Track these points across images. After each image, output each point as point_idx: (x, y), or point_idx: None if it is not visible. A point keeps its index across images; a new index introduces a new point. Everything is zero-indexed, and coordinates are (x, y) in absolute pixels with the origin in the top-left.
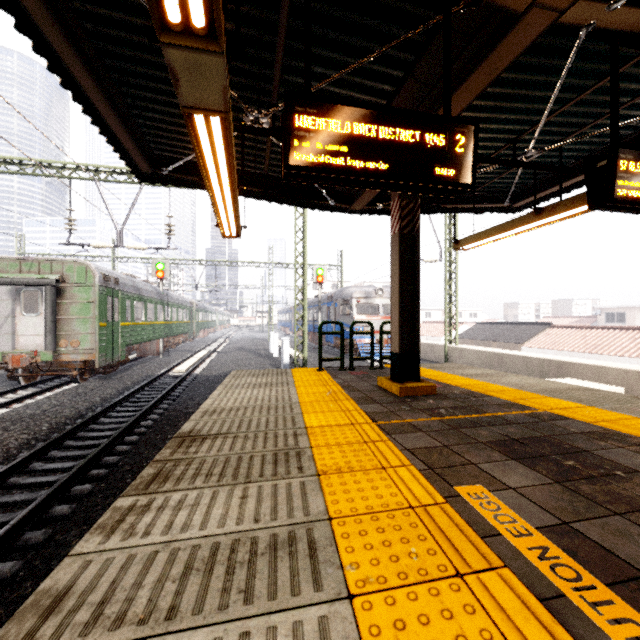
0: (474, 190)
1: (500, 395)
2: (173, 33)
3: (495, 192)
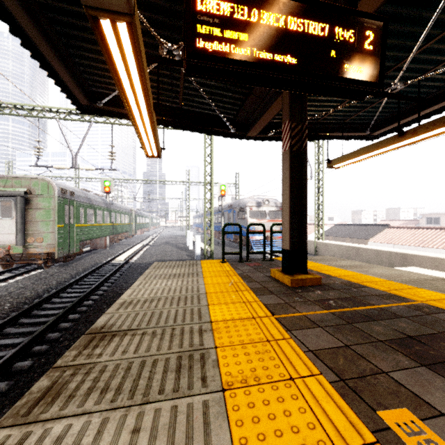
0: (343, 121)
1: (375, 285)
2: None
3: (358, 124)
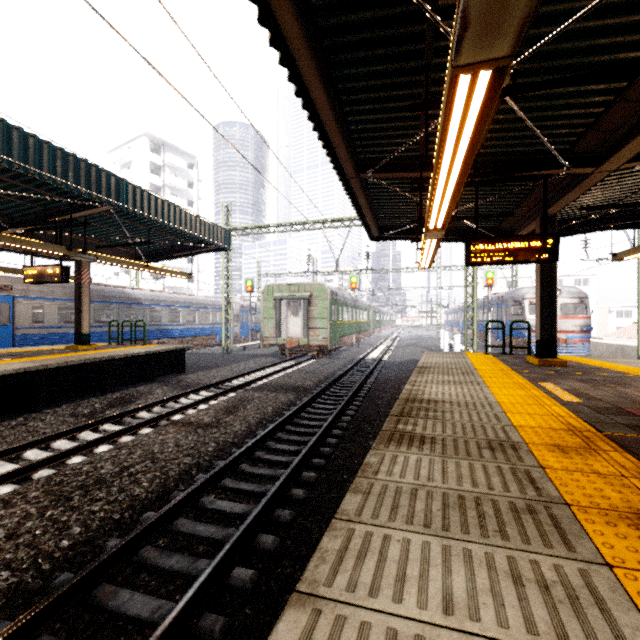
0: (633, 210)
1: (620, 370)
2: (430, 230)
3: None
